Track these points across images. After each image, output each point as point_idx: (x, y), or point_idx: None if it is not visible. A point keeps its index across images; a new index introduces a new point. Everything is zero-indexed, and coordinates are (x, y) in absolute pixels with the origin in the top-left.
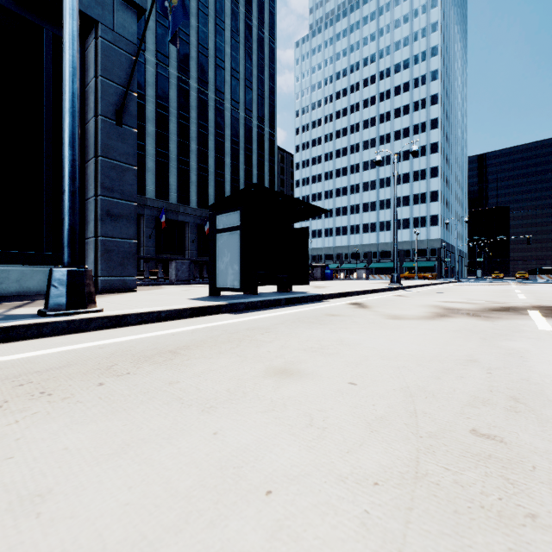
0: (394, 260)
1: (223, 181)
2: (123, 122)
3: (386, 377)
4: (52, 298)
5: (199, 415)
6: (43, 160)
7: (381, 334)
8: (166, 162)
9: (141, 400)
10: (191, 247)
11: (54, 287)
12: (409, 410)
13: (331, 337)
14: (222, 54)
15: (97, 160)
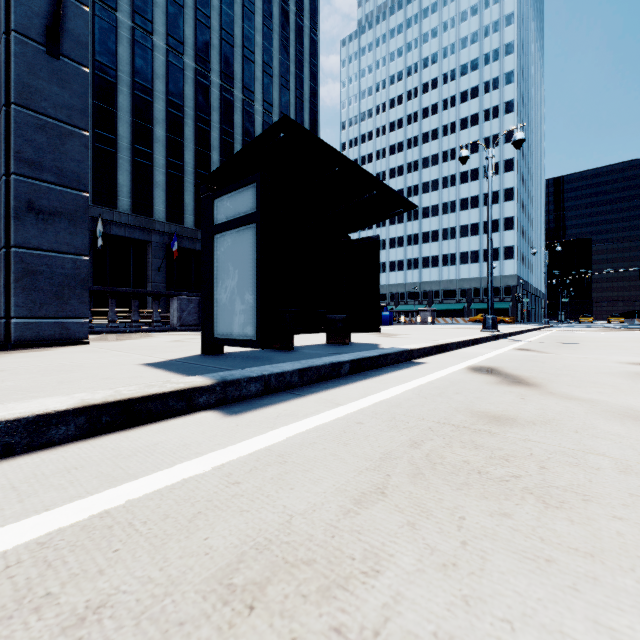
0: (488, 297)
1: None
2: (62, 52)
3: None
4: None
5: None
6: None
7: None
8: (179, 176)
9: None
10: None
11: None
12: None
13: None
14: (252, 44)
15: (10, 112)
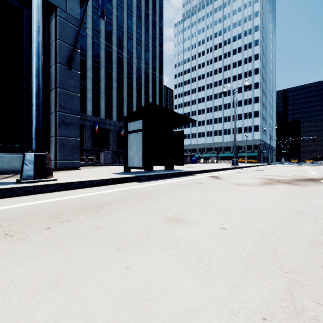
0: (234, 151)
1: (132, 105)
2: (72, 67)
3: (246, 223)
4: (24, 172)
5: (116, 252)
6: (24, 90)
7: (234, 194)
8: (98, 94)
9: (75, 240)
10: (113, 144)
11: (26, 165)
12: (270, 250)
13: (202, 196)
14: (131, 31)
15: (56, 90)
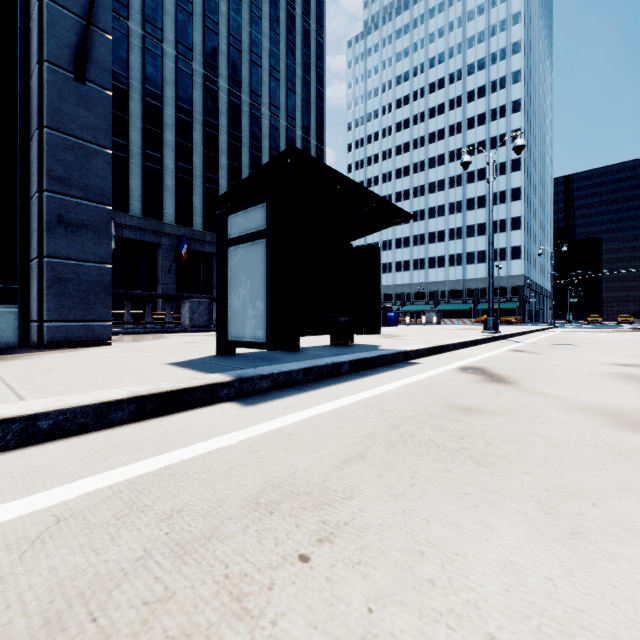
0: (489, 299)
1: None
2: (88, 78)
3: None
4: None
5: None
6: None
7: None
8: (188, 179)
9: None
10: None
11: None
12: None
13: None
14: (259, 49)
15: (42, 135)
